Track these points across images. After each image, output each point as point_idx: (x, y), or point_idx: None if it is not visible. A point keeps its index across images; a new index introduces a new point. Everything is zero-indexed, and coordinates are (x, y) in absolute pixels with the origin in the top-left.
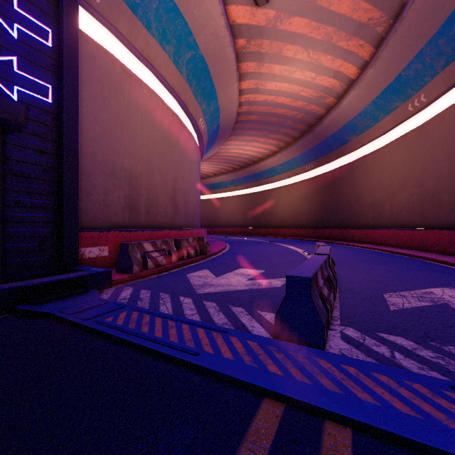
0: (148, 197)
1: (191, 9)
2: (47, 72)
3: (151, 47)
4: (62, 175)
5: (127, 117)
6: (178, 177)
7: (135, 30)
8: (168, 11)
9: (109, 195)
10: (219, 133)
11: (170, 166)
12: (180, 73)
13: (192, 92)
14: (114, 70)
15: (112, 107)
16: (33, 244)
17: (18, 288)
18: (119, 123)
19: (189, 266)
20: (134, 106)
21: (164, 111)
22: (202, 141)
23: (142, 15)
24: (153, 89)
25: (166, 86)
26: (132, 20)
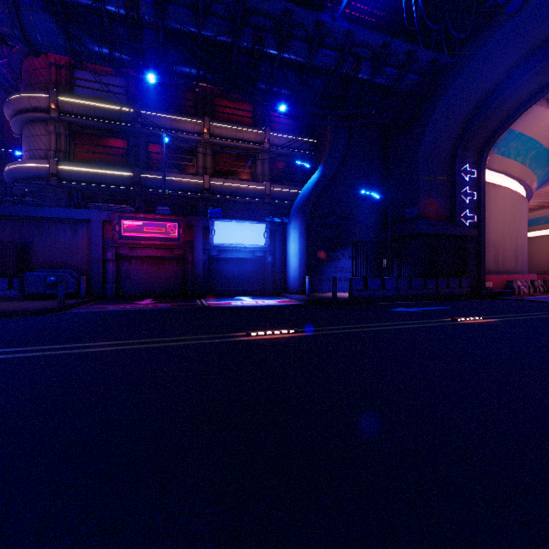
0: (502, 254)
1: (542, 134)
2: (474, 210)
3: (508, 165)
4: (480, 251)
5: (493, 211)
6: (517, 236)
7: (501, 163)
8: (523, 142)
9: (487, 256)
10: (548, 179)
11: (513, 230)
12: (524, 165)
13: (530, 171)
14: (489, 190)
15: (488, 210)
16: (471, 279)
17: (490, 292)
18: (490, 216)
19: (543, 296)
20: (496, 203)
21: (510, 196)
22: (530, 196)
23: (506, 153)
24: (502, 183)
25: (511, 178)
26: (501, 159)
